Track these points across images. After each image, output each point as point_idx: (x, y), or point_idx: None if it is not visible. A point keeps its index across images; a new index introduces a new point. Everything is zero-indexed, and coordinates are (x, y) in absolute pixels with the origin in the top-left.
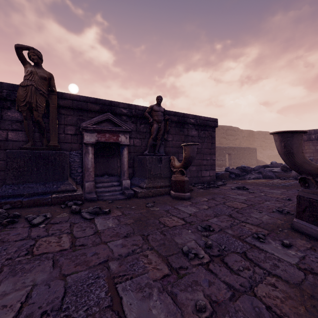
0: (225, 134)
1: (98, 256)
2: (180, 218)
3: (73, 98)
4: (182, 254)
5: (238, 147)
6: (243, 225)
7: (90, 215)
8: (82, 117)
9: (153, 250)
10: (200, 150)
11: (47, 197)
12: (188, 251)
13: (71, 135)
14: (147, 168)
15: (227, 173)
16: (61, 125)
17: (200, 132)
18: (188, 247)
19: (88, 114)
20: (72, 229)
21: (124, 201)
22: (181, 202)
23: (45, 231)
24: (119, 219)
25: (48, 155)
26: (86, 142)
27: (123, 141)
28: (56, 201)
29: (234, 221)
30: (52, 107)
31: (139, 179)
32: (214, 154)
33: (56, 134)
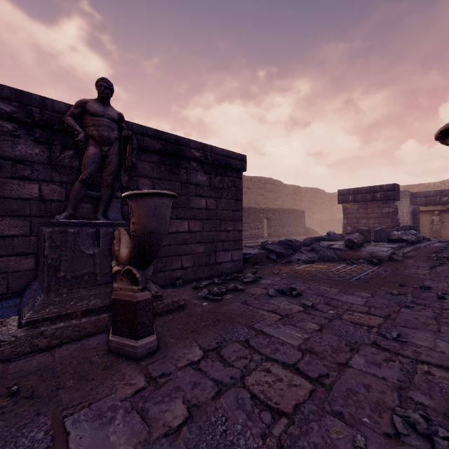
0: (264, 190)
1: None
2: None
3: None
4: None
5: (281, 209)
6: None
7: None
8: None
9: None
10: (215, 212)
11: None
12: None
13: None
14: (44, 261)
15: (263, 252)
16: None
17: (214, 179)
18: None
19: None
20: None
21: None
22: (114, 380)
23: None
24: None
25: None
26: None
27: None
28: None
29: None
30: None
31: (35, 288)
32: (240, 221)
33: None
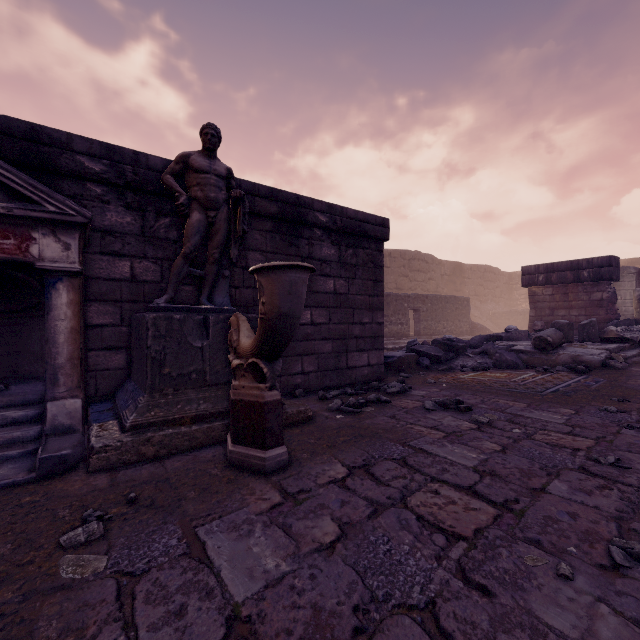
0: (408, 269)
1: None
2: None
3: None
4: None
5: (434, 296)
6: None
7: None
8: None
9: None
10: (346, 298)
11: None
12: None
13: None
14: (148, 354)
15: (412, 354)
16: None
17: (344, 252)
18: None
19: None
20: None
21: None
22: (243, 494)
23: None
24: None
25: None
26: None
27: (51, 259)
28: None
29: None
30: None
31: (133, 389)
32: (380, 310)
33: None
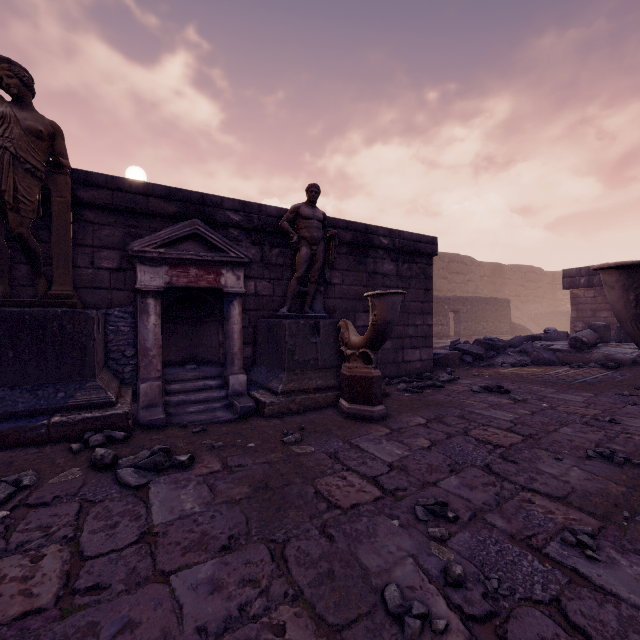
0: (447, 271)
1: (134, 638)
2: (367, 478)
3: (115, 184)
4: (383, 615)
5: (474, 298)
6: (527, 499)
7: (140, 476)
8: (136, 230)
9: (300, 604)
10: (402, 304)
11: (39, 422)
12: (402, 606)
13: (109, 271)
14: (285, 346)
15: (456, 352)
16: (86, 249)
17: (401, 267)
18: (399, 589)
19: (151, 222)
20: (80, 526)
21: (232, 428)
22: (365, 428)
23: (3, 535)
24: (213, 486)
25: (45, 319)
26: (142, 287)
27: (230, 286)
28: (62, 434)
29: (501, 487)
30: (59, 203)
31: (268, 370)
32: (430, 314)
33: (68, 268)
